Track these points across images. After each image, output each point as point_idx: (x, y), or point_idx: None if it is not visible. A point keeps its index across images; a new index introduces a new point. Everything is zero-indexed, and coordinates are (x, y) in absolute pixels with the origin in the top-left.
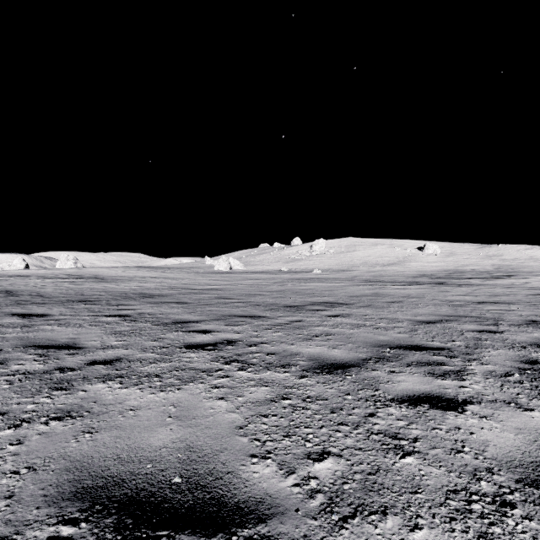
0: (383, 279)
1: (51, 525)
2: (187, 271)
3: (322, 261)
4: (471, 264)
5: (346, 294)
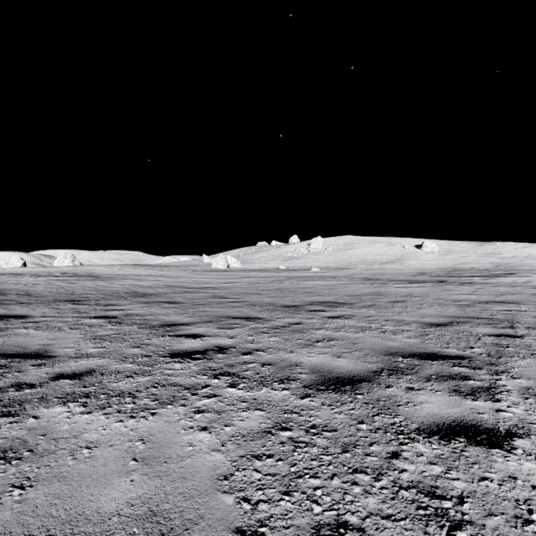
0: (382, 277)
1: None
2: (184, 269)
3: (320, 259)
4: (469, 262)
5: (346, 292)
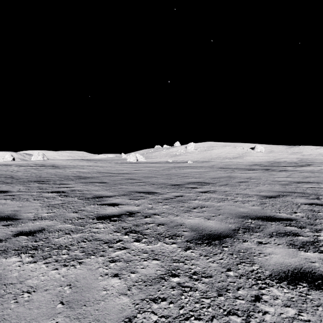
0: (231, 167)
1: None
2: (110, 162)
3: (193, 156)
4: (283, 158)
5: (210, 176)
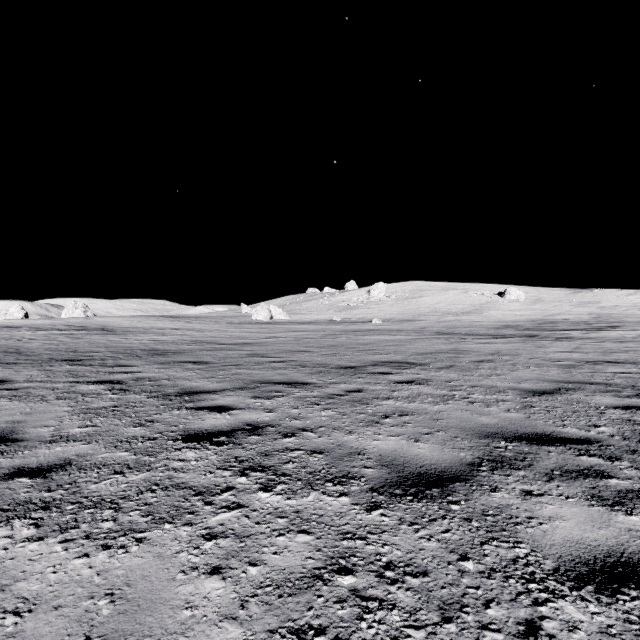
0: (459, 331)
1: None
2: (218, 321)
3: (382, 309)
4: (563, 313)
5: (416, 350)
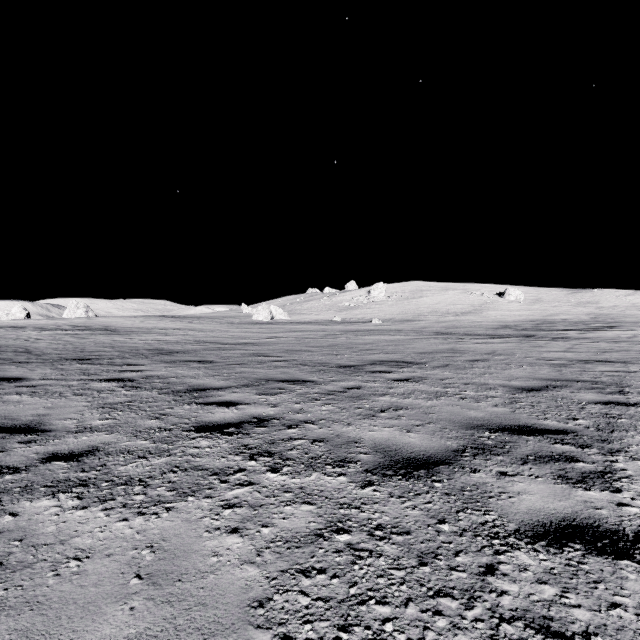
0: (458, 331)
1: None
2: (220, 321)
3: (382, 309)
4: (561, 313)
5: (414, 349)
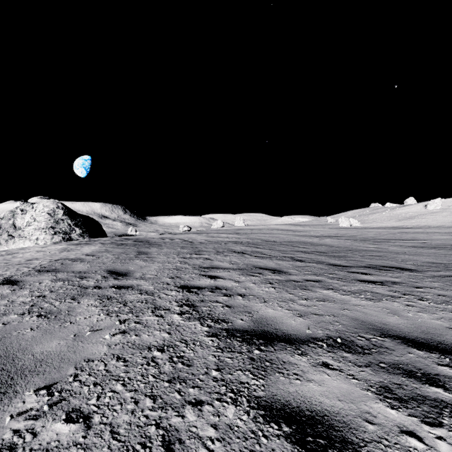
0: None
1: (375, 244)
2: (322, 227)
3: (436, 219)
4: None
5: (430, 238)
